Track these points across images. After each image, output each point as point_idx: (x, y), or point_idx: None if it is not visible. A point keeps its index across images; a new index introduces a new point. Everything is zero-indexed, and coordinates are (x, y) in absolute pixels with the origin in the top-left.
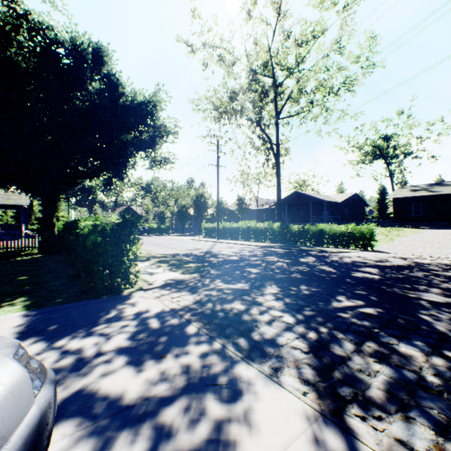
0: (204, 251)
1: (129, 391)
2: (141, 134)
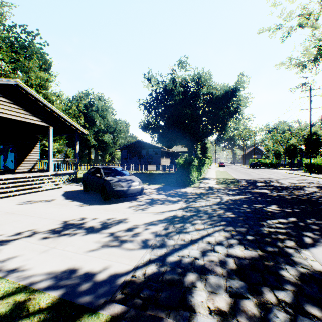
0: (268, 179)
1: (158, 198)
2: (228, 109)
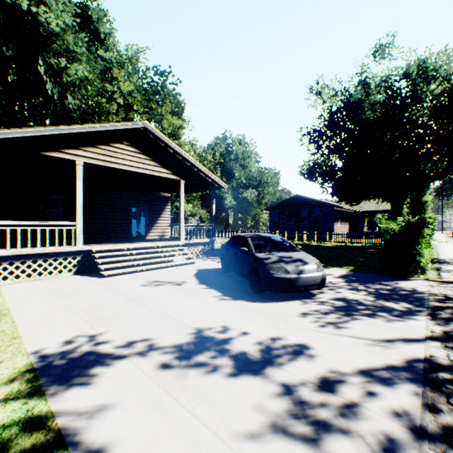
0: None
1: (355, 298)
2: None
